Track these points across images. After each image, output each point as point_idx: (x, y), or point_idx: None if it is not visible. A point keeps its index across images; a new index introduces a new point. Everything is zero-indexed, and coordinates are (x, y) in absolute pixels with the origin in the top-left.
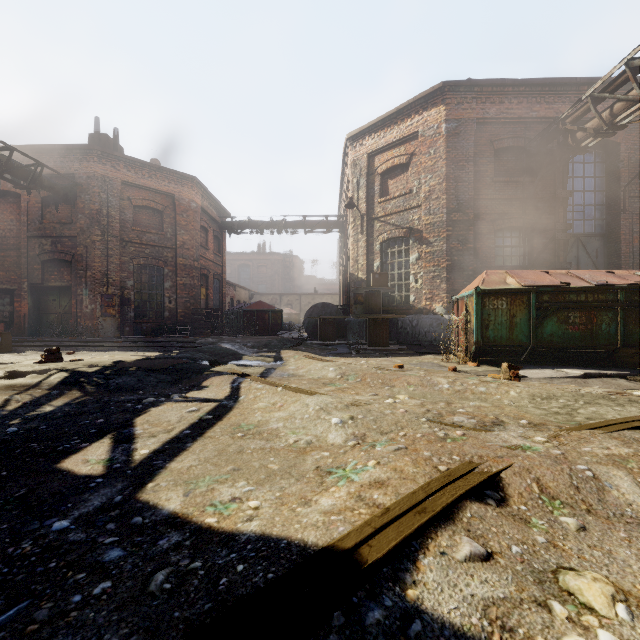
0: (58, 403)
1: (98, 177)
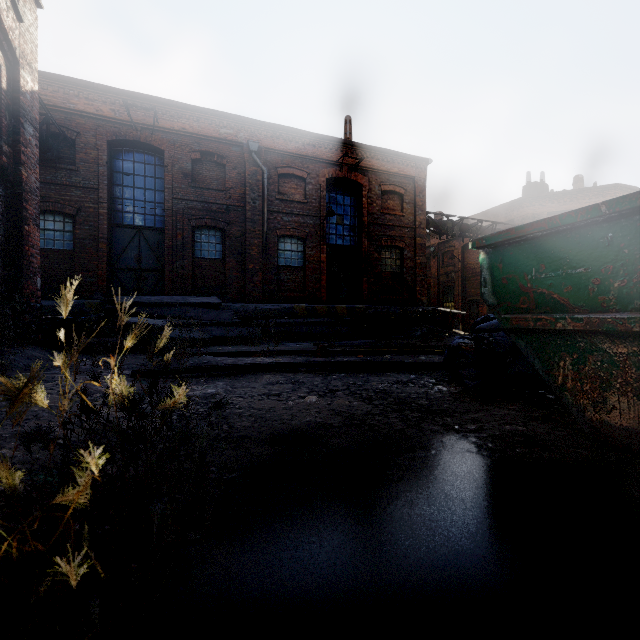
0: None
1: (529, 216)
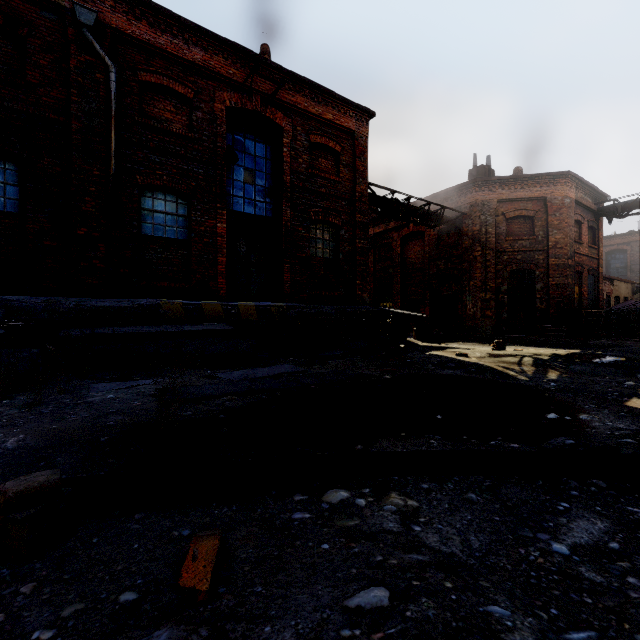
0: (552, 375)
1: (478, 203)
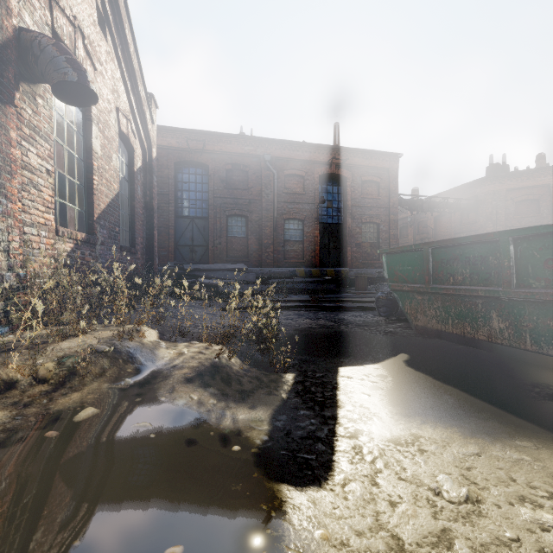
0: None
1: (490, 193)
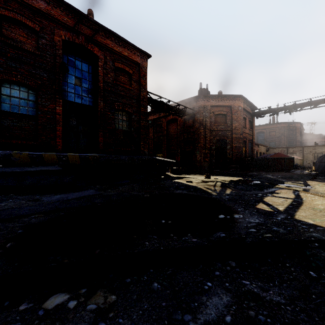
0: (228, 191)
1: (202, 106)
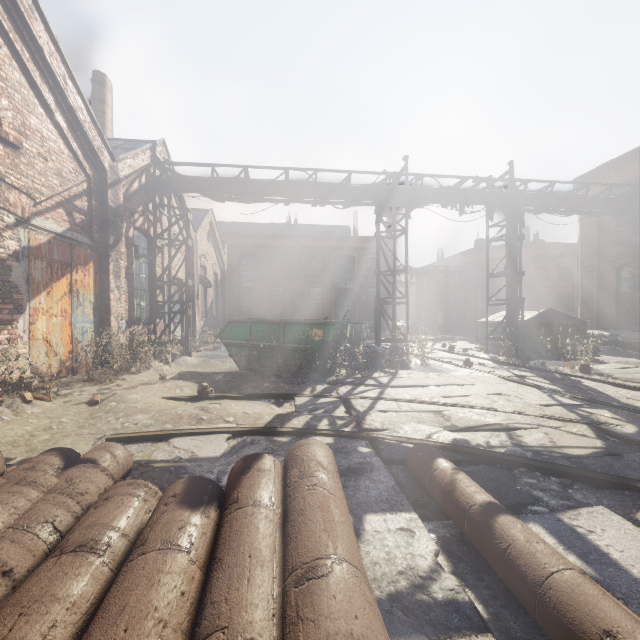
0: None
1: (472, 262)
